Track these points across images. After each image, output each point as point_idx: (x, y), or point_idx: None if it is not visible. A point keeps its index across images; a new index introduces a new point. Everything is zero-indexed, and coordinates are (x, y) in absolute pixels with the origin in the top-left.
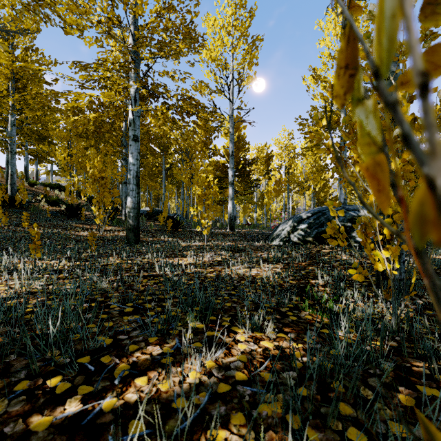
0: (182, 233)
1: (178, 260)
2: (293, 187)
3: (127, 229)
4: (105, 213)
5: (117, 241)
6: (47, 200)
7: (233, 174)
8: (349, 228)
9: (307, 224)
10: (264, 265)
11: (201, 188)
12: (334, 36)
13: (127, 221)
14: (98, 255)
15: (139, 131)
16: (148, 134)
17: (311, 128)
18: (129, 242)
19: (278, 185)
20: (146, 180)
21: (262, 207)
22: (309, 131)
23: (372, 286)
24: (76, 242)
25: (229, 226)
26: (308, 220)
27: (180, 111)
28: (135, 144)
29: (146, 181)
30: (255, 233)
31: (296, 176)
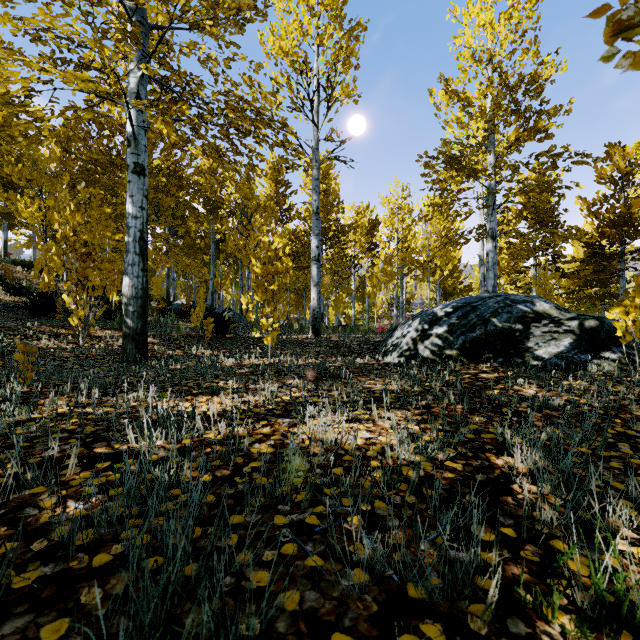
0: (232, 342)
1: (194, 407)
2: (407, 270)
3: (123, 335)
4: (90, 308)
5: (105, 358)
6: (4, 285)
7: (319, 245)
8: (519, 333)
9: (447, 327)
10: (379, 413)
11: (261, 262)
12: (479, 27)
13: (123, 321)
14: (30, 394)
15: (146, 156)
16: (177, 176)
17: (443, 173)
18: (126, 360)
19: (390, 263)
20: (177, 255)
21: (363, 301)
22: (439, 180)
23: (636, 472)
24: (5, 363)
25: (311, 329)
26: (448, 320)
27: (223, 127)
28: (138, 180)
29: (175, 255)
30: (354, 340)
31: (416, 251)
